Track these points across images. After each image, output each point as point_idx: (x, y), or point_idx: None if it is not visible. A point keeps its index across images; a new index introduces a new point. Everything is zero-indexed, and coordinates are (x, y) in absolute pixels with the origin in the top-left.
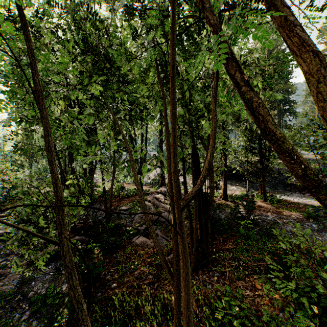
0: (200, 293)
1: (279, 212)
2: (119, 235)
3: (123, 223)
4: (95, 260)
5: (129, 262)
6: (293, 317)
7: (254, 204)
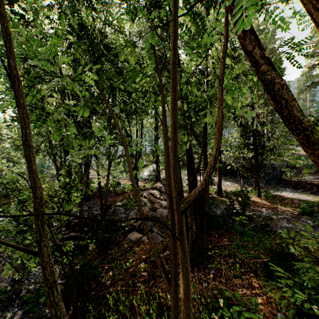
0: (195, 291)
1: (273, 208)
2: (114, 232)
3: (119, 218)
4: (90, 257)
5: (124, 259)
6: (292, 317)
7: (249, 200)
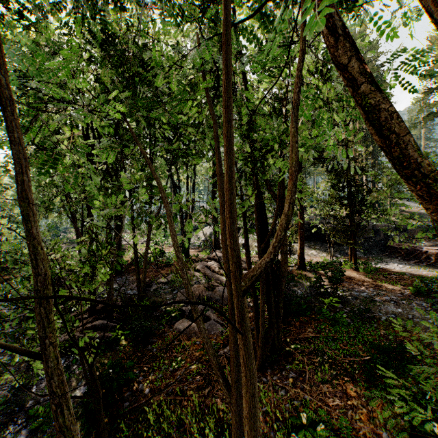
0: (269, 402)
1: (376, 286)
2: (156, 319)
3: (162, 301)
4: (123, 354)
5: (169, 357)
6: None
7: (342, 275)
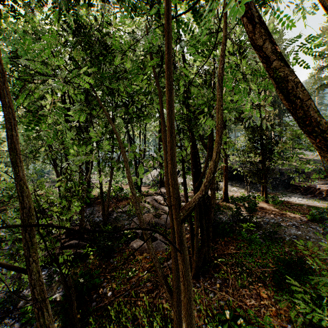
0: (201, 302)
1: (282, 214)
2: (116, 239)
3: (121, 225)
4: (91, 265)
5: (126, 268)
6: None
7: (256, 206)
